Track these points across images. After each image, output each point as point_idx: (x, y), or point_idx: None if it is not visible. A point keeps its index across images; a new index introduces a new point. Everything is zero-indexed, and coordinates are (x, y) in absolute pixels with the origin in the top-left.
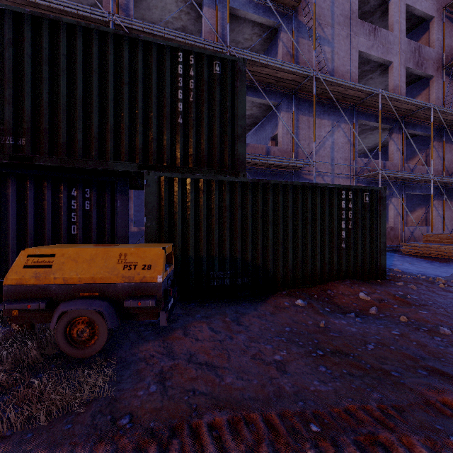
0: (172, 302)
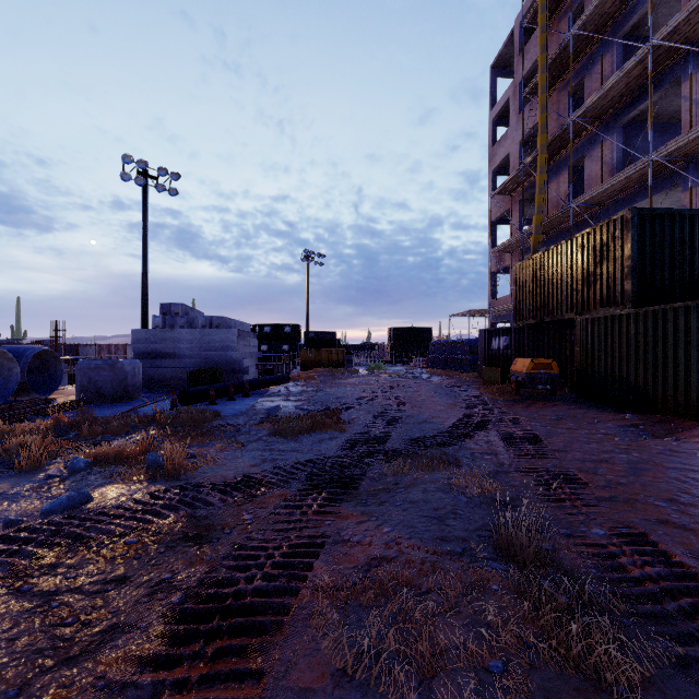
0: (549, 388)
